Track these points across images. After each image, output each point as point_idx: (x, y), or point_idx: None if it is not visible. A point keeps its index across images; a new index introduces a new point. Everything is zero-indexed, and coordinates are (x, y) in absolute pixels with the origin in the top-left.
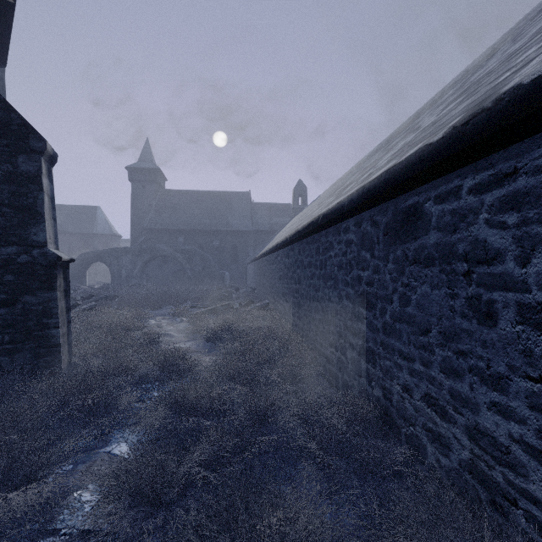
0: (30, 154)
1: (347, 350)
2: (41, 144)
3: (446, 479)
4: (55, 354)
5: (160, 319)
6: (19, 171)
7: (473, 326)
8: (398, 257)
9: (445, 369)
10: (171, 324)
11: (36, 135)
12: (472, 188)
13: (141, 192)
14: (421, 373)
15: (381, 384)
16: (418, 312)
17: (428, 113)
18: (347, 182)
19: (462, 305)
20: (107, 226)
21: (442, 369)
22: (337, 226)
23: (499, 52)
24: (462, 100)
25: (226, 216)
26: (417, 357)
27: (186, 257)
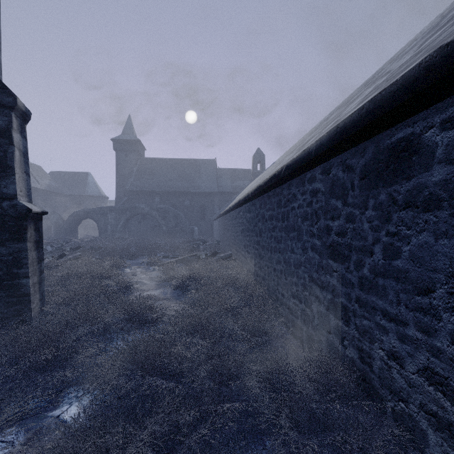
0: (0, 109)
1: (313, 303)
2: (10, 99)
3: None
4: (25, 303)
5: (135, 268)
6: None
7: None
8: (381, 202)
9: None
10: (144, 273)
11: (6, 90)
12: None
13: (124, 160)
14: (417, 340)
15: (357, 345)
16: (413, 267)
17: (391, 64)
18: (306, 139)
19: None
20: (96, 189)
21: None
22: (301, 177)
23: None
24: None
25: (195, 180)
26: (410, 321)
27: (161, 214)
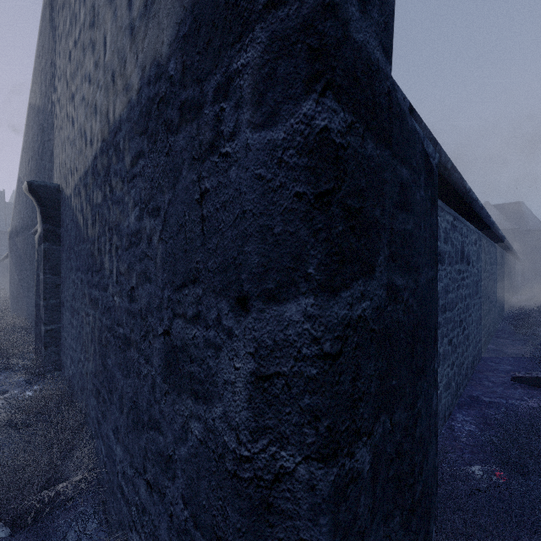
0: None
1: None
2: None
3: None
4: None
5: None
6: None
7: None
8: None
9: None
10: None
11: None
12: None
13: None
14: None
15: None
16: None
17: None
18: None
19: None
20: None
21: None
22: None
23: None
24: None
25: None
26: None
27: None
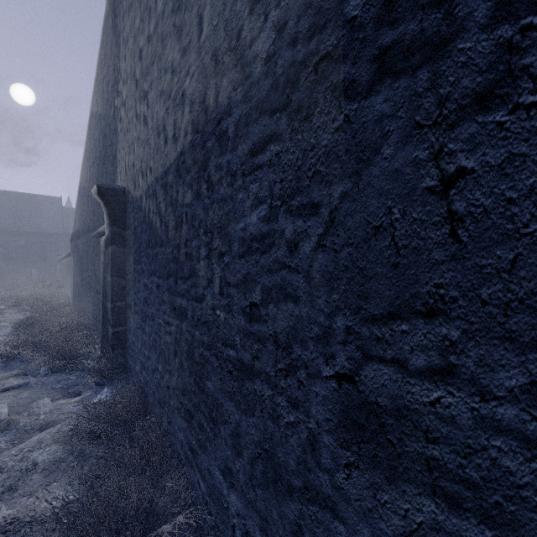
0: None
1: None
2: None
3: None
4: None
5: None
6: None
7: None
8: None
9: None
10: None
11: None
12: None
13: None
14: None
15: None
16: None
17: None
18: None
19: None
20: None
21: None
22: None
23: None
24: None
25: (33, 218)
26: None
27: None
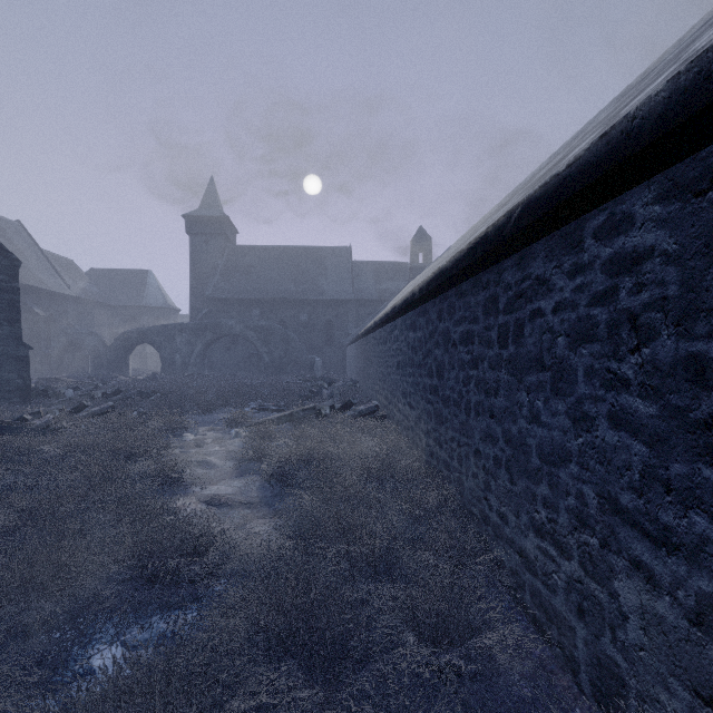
0: None
1: (619, 576)
2: None
3: None
4: None
5: (205, 431)
6: None
7: None
8: None
9: None
10: (219, 441)
11: None
12: None
13: (204, 249)
14: None
15: None
16: None
17: None
18: (539, 174)
19: None
20: (160, 296)
21: None
22: (564, 231)
23: None
24: None
25: (317, 280)
26: None
27: (262, 336)
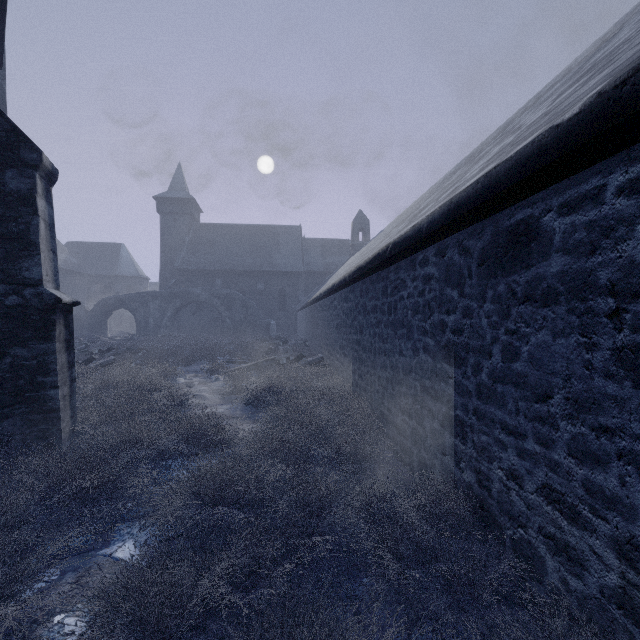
0: (22, 168)
1: (425, 418)
2: (34, 155)
3: (578, 611)
4: (53, 421)
5: (191, 377)
6: (6, 189)
7: (626, 391)
8: (500, 295)
9: (577, 452)
10: (204, 383)
11: (29, 144)
12: (623, 186)
13: (172, 226)
14: (536, 454)
15: (474, 467)
16: (532, 370)
17: (528, 112)
18: (421, 206)
19: (606, 359)
20: (132, 267)
21: (571, 452)
22: (411, 258)
23: (628, 25)
24: (590, 77)
25: (272, 254)
26: (529, 433)
27: (225, 302)
